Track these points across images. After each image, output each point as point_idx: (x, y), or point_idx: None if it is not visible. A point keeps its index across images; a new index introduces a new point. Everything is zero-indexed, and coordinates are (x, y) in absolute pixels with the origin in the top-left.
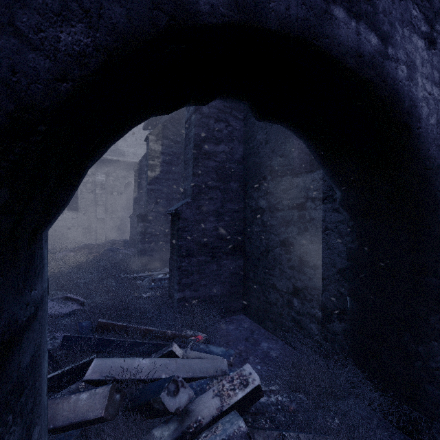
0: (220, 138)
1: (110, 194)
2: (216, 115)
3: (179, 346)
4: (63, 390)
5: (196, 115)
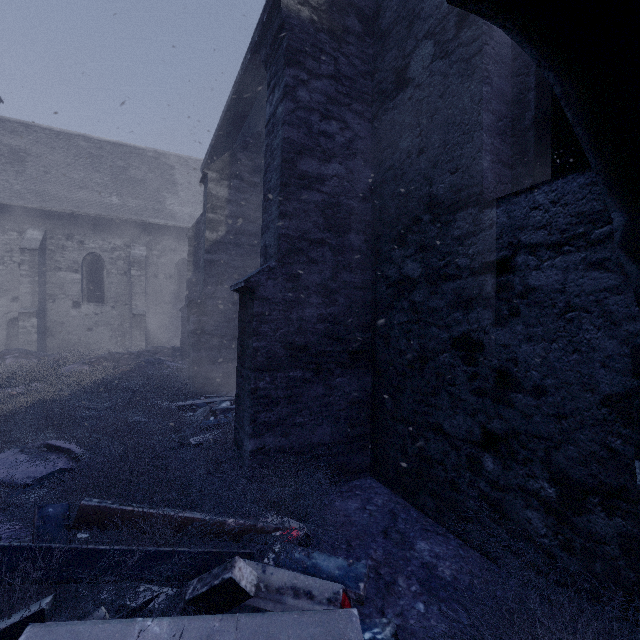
0: (330, 150)
1: (153, 278)
2: (322, 107)
3: (251, 556)
4: None
5: (285, 102)
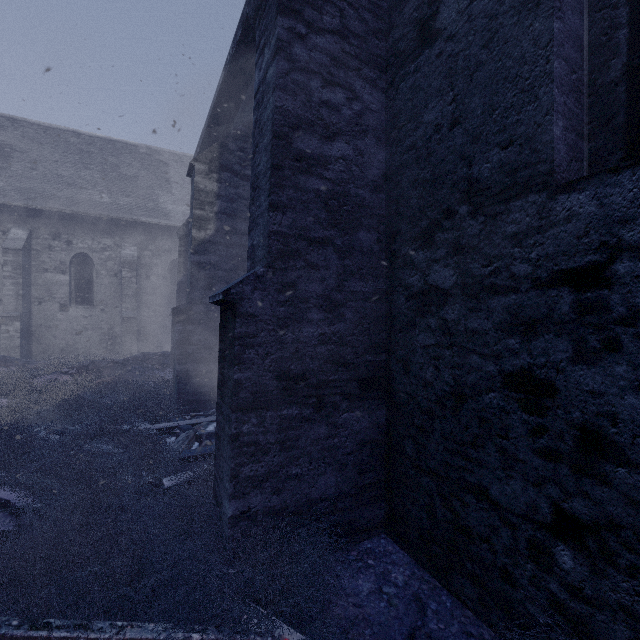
0: (334, 125)
1: (145, 279)
2: (325, 70)
3: None
4: None
5: (277, 61)
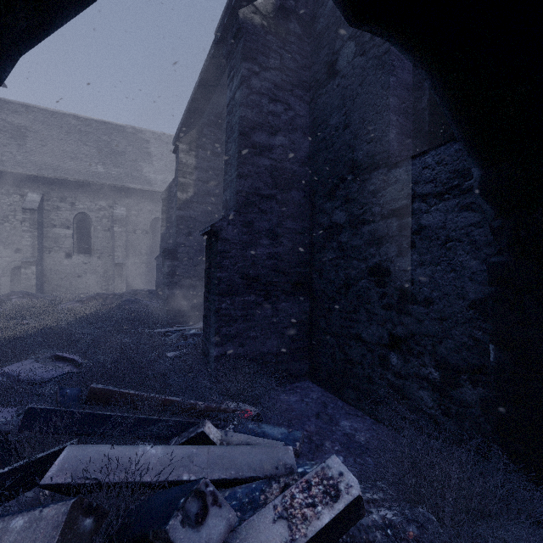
0: (276, 126)
1: (132, 233)
2: (271, 93)
3: (216, 426)
4: (10, 502)
5: (242, 89)
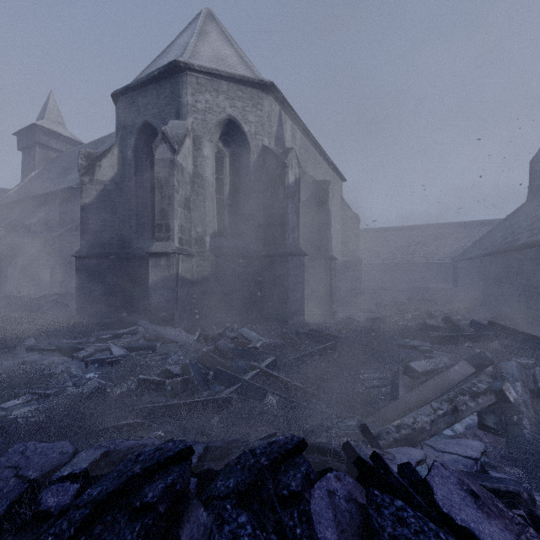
0: None
1: None
2: None
3: None
4: None
5: None
